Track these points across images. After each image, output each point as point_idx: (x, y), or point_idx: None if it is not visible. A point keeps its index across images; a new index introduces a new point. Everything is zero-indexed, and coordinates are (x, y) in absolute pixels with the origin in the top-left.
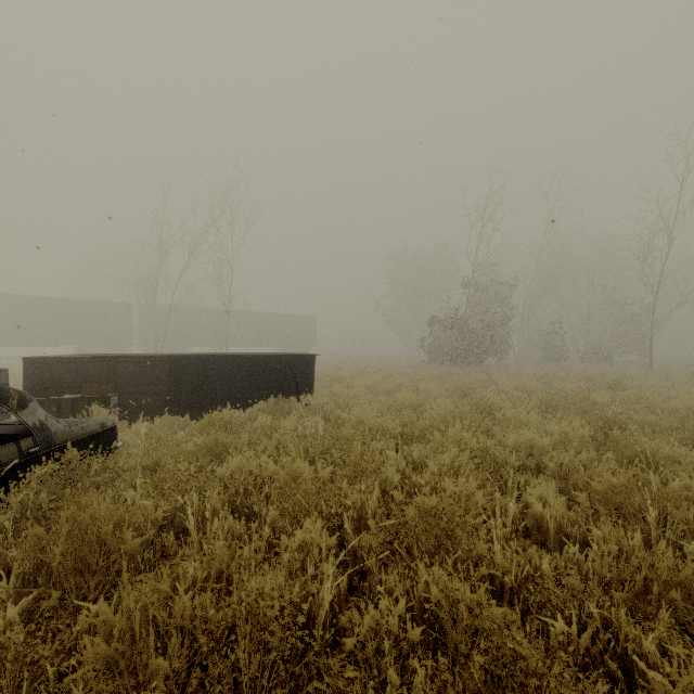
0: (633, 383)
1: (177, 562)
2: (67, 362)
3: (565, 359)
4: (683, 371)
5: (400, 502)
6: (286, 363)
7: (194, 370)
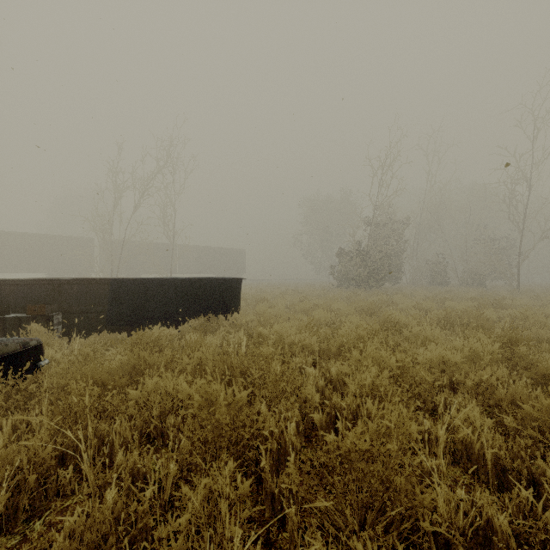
0: (511, 303)
1: (72, 503)
2: (15, 284)
3: (447, 283)
4: (545, 293)
5: (321, 425)
6: (216, 286)
7: (133, 291)
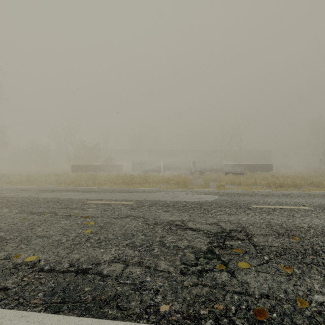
0: None
1: None
2: (230, 165)
3: None
4: None
5: None
6: (266, 166)
7: (248, 166)
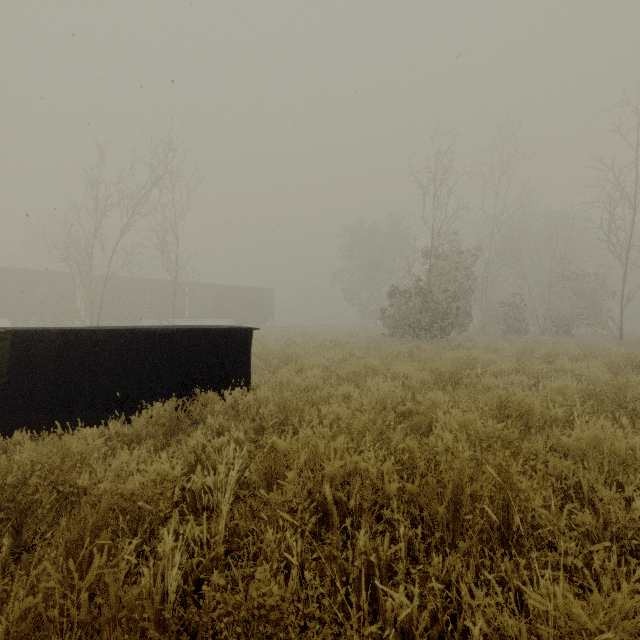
0: None
1: None
2: None
3: (525, 332)
4: None
5: None
6: (209, 341)
7: (56, 352)
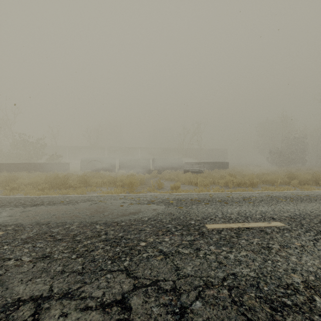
0: (320, 170)
1: None
2: (190, 163)
3: None
4: None
5: None
6: (223, 163)
7: (207, 164)
